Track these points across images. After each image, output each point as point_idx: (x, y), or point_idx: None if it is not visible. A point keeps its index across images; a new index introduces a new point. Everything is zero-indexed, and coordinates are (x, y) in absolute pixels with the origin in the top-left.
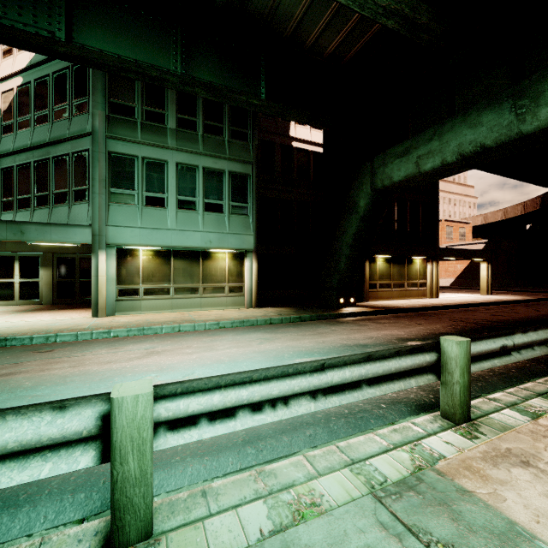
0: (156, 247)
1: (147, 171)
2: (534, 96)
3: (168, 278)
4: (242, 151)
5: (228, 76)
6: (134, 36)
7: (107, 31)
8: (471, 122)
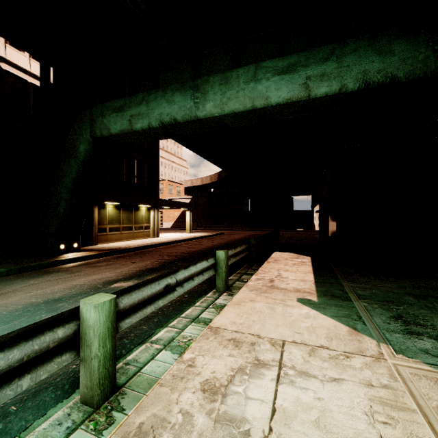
0: None
1: None
2: (204, 92)
3: None
4: None
5: None
6: None
7: None
8: (168, 98)
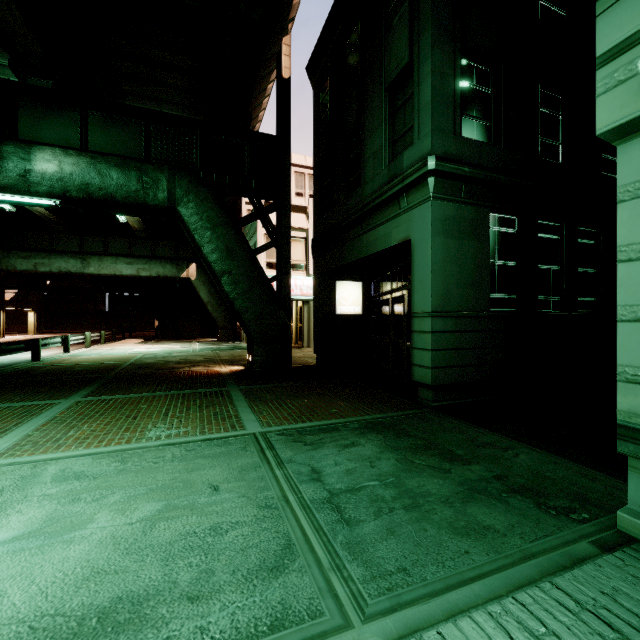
0: None
1: None
2: (89, 262)
3: None
4: None
5: None
6: None
7: None
8: (65, 260)
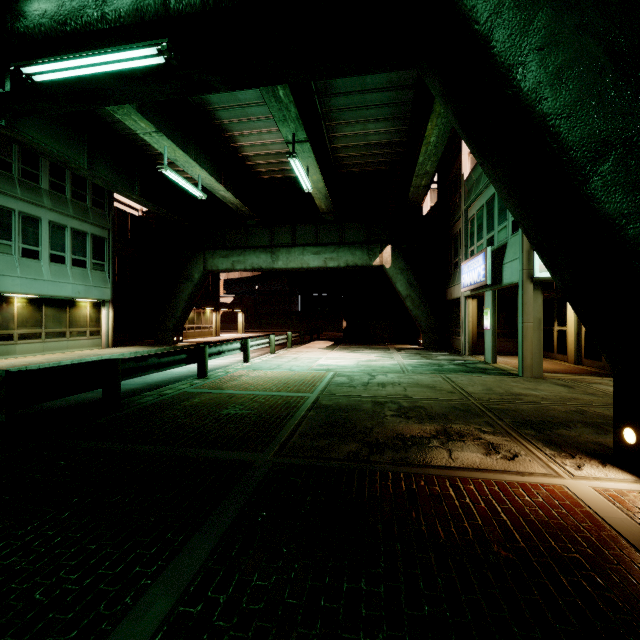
0: (32, 296)
1: (23, 225)
2: (277, 256)
3: (40, 324)
4: (102, 219)
5: (116, 174)
6: (56, 131)
7: (37, 122)
8: (257, 255)
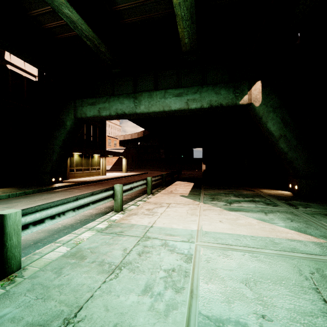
0: None
1: None
2: (139, 100)
3: None
4: None
5: None
6: None
7: None
8: (120, 101)
